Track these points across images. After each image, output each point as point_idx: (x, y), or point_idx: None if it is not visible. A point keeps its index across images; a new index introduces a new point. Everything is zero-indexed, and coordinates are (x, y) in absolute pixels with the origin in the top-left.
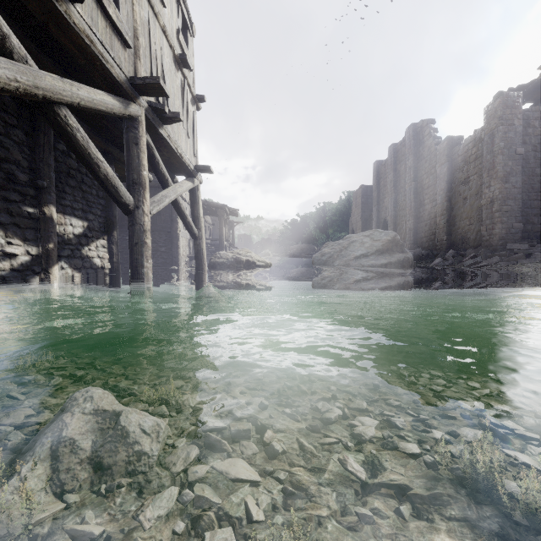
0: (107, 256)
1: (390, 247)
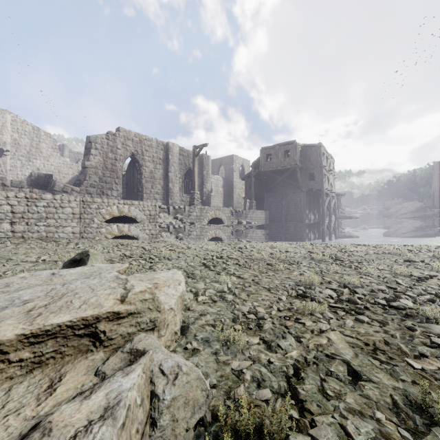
0: (317, 217)
1: (418, 210)
